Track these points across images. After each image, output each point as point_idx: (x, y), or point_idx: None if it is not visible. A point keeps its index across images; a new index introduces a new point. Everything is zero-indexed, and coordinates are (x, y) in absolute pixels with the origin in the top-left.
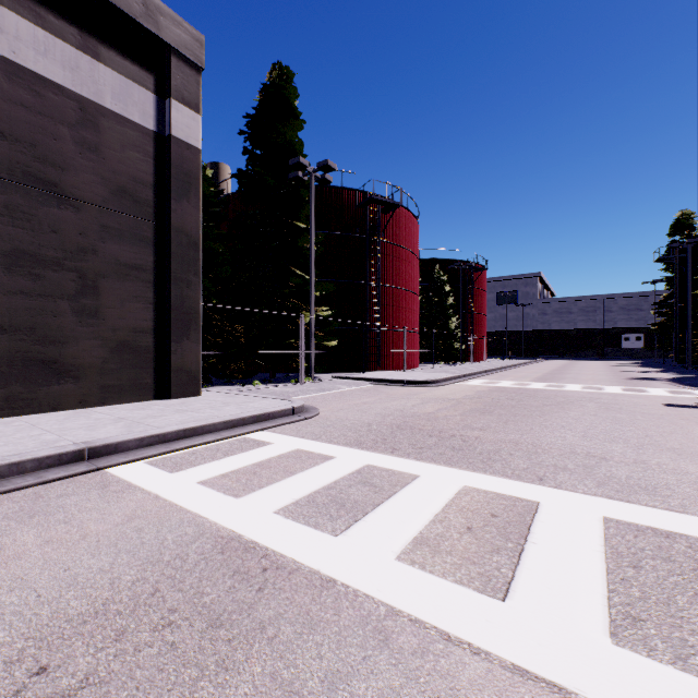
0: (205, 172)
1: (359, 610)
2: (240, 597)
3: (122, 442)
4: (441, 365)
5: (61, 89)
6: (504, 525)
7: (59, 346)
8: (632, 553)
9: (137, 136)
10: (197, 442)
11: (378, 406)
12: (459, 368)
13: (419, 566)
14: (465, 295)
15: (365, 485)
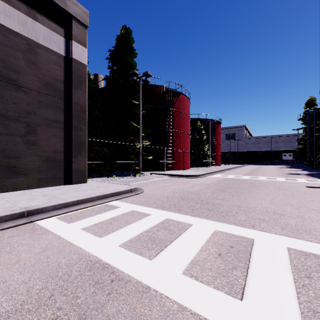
0: (90, 77)
1: (163, 307)
2: (97, 299)
3: (45, 207)
4: (200, 168)
5: (17, 34)
6: (237, 252)
7: (16, 159)
8: (305, 269)
9: (56, 58)
10: (83, 206)
11: (172, 187)
12: (209, 169)
13: (194, 278)
14: (211, 135)
15: (166, 230)
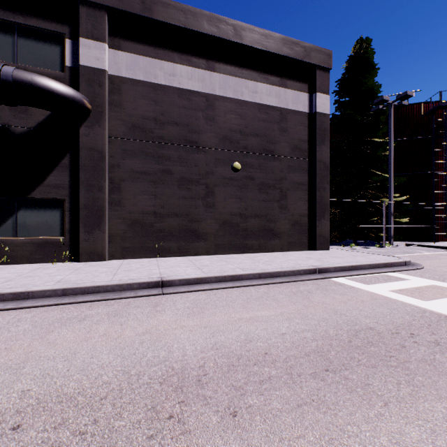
0: None
1: None
2: None
3: (328, 268)
4: None
5: (274, 108)
6: None
7: (273, 223)
8: None
9: (301, 118)
10: (361, 273)
11: None
12: None
13: None
14: None
15: None
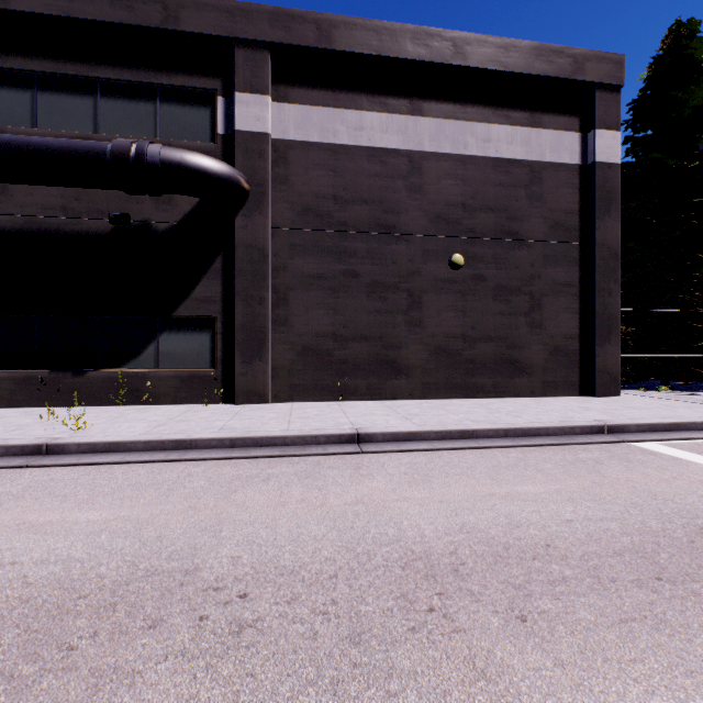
0: None
1: None
2: None
3: (625, 425)
4: None
5: (519, 163)
6: None
7: (518, 350)
8: None
9: (566, 175)
10: (690, 436)
11: None
12: None
13: None
14: None
15: None
